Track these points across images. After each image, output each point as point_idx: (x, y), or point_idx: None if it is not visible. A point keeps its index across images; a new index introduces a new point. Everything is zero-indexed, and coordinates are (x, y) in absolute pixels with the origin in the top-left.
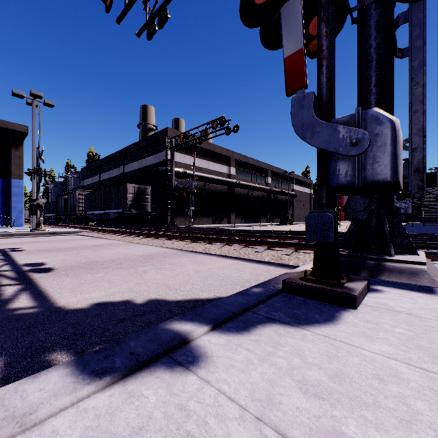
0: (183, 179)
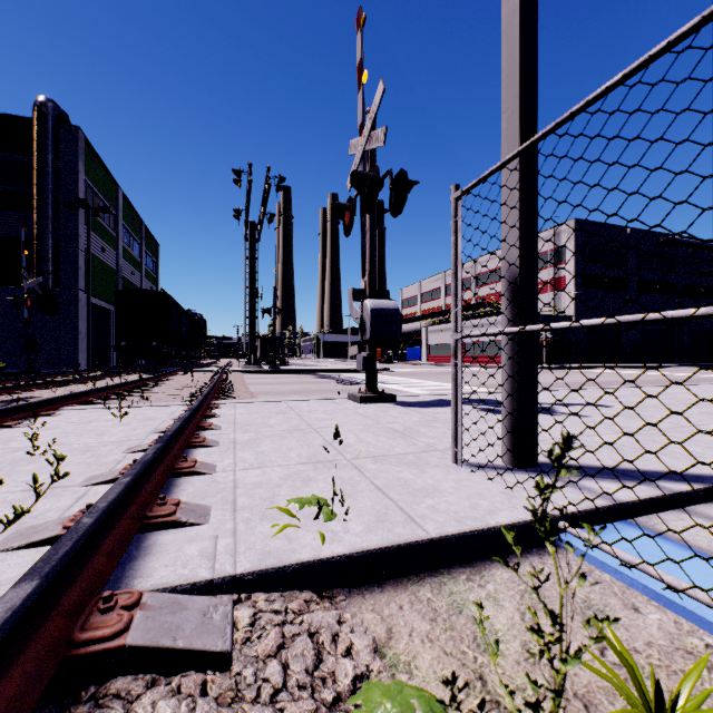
0: None
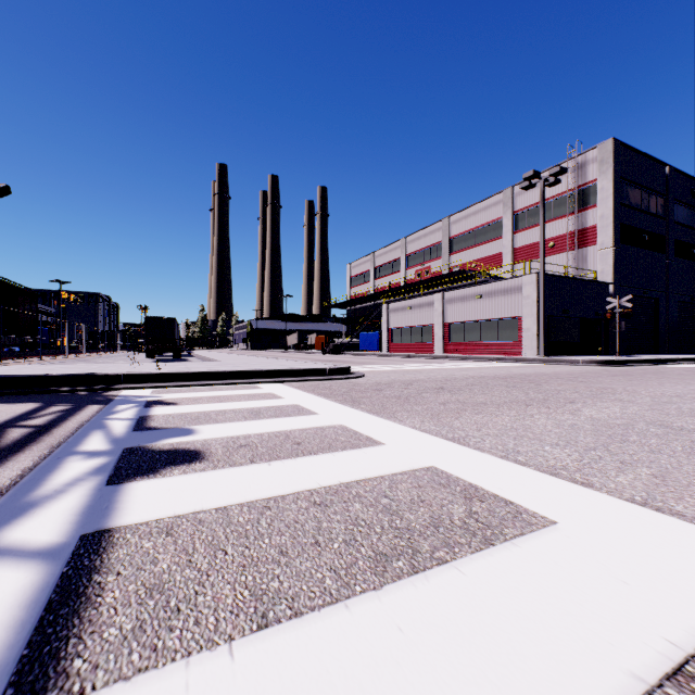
0: None
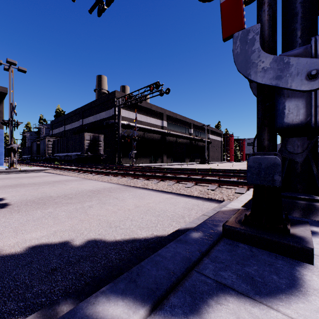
0: (127, 129)
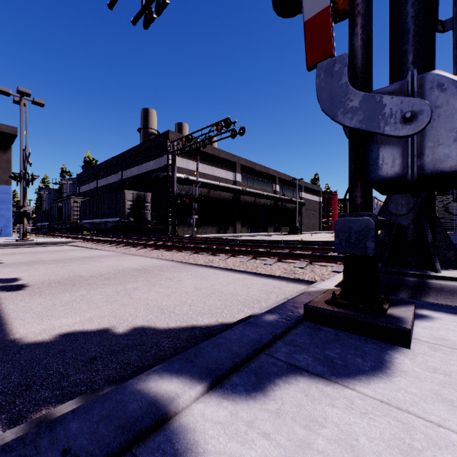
0: (185, 186)
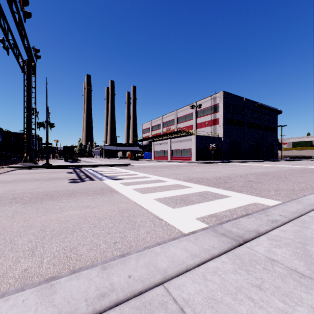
0: None
